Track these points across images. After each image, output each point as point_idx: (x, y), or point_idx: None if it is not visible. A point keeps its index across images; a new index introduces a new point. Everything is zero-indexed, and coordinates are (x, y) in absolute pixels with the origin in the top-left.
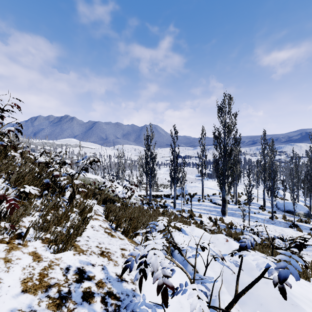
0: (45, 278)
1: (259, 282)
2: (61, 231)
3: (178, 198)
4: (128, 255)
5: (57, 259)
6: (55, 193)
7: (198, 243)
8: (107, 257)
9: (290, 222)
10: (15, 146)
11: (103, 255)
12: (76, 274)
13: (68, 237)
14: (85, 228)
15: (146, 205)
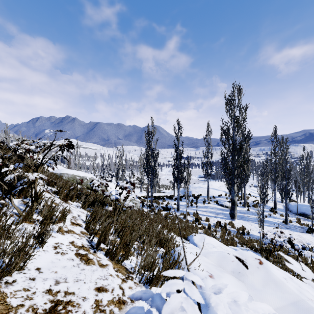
0: None
1: None
2: None
3: (182, 199)
4: None
5: None
6: None
7: None
8: None
9: (306, 226)
10: None
11: None
12: None
13: None
14: (30, 256)
15: (147, 207)
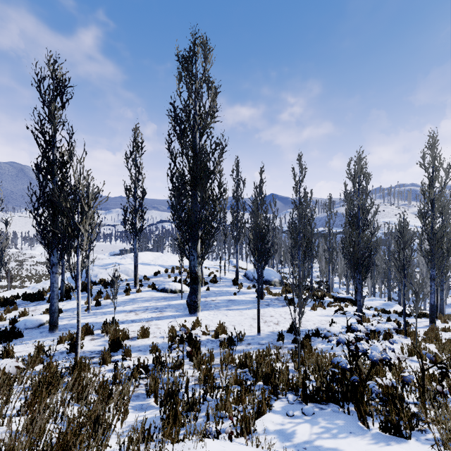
0: None
1: None
2: None
3: (72, 295)
4: None
5: None
6: None
7: None
8: None
9: (279, 296)
10: None
11: None
12: None
13: None
14: None
15: None
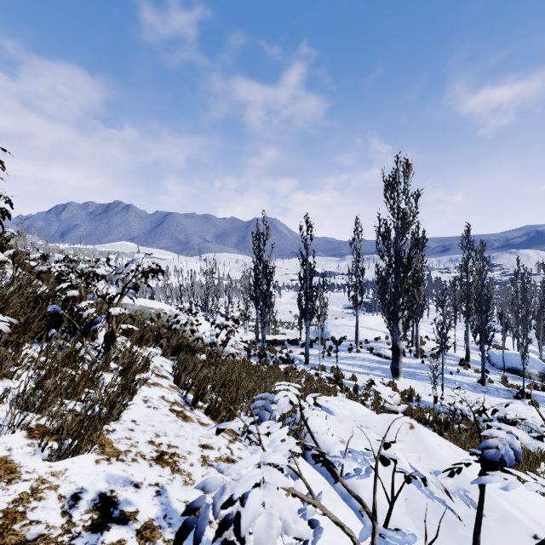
0: (15, 524)
1: (488, 518)
2: (77, 410)
3: (313, 345)
4: (196, 488)
5: (56, 473)
6: (77, 334)
7: (378, 451)
8: (170, 465)
9: (516, 388)
10: (2, 243)
11: (162, 462)
12: (95, 510)
13: (87, 424)
14: (126, 405)
15: (257, 358)
